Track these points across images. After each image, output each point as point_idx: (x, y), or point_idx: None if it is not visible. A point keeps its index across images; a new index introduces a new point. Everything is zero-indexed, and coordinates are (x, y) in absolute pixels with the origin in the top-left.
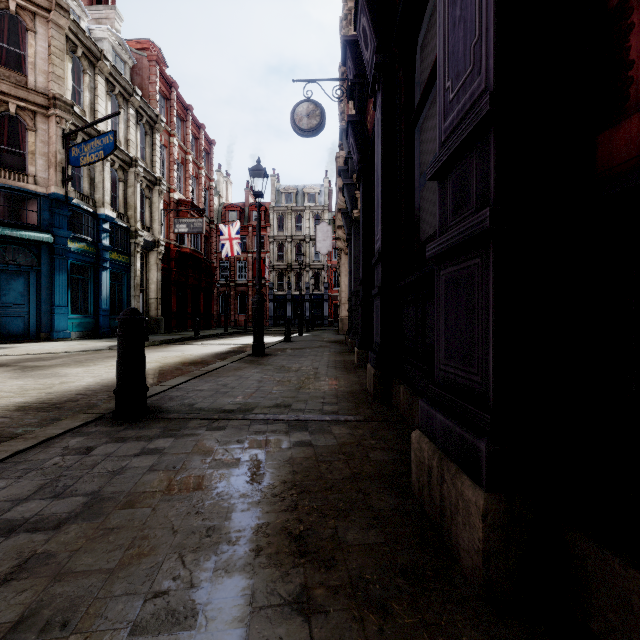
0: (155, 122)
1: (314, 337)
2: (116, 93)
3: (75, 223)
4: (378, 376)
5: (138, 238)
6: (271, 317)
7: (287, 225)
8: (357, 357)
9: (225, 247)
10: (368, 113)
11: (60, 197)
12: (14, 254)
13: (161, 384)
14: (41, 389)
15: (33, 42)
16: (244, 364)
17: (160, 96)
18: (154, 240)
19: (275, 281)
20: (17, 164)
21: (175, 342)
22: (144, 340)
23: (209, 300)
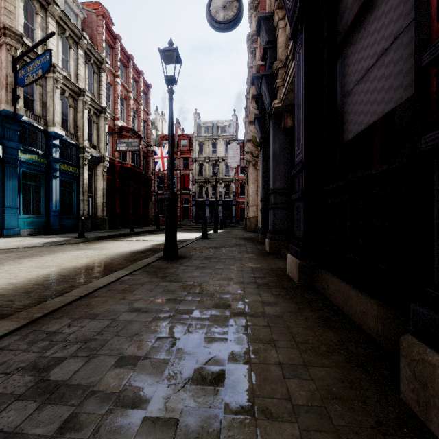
0: (101, 63)
1: (227, 234)
2: (66, 35)
3: (34, 141)
4: None
5: (85, 153)
6: (194, 217)
7: (205, 150)
8: (298, 271)
9: (158, 164)
10: None
11: (10, 114)
12: None
13: None
14: None
15: None
16: (144, 277)
17: (107, 45)
18: (100, 156)
19: (197, 191)
20: None
21: (109, 238)
22: None
23: (147, 204)
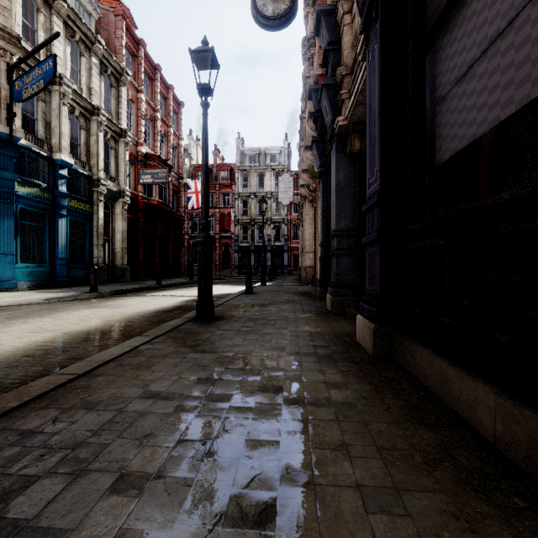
0: (121, 75)
1: (278, 287)
2: (77, 39)
3: (35, 171)
4: None
5: (100, 187)
6: (236, 266)
7: (250, 183)
8: (373, 339)
9: (192, 200)
10: None
11: (4, 136)
12: None
13: None
14: None
15: None
16: (168, 345)
17: (128, 53)
18: (119, 190)
19: (240, 234)
20: None
21: (130, 292)
22: None
23: (178, 250)
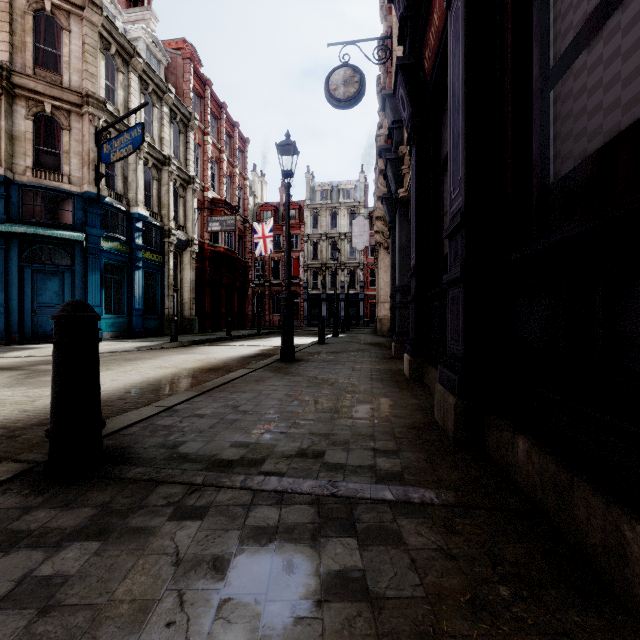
0: (189, 120)
1: (350, 338)
2: (150, 91)
3: (111, 223)
4: (462, 408)
5: (171, 237)
6: (305, 317)
7: (322, 223)
8: (409, 367)
9: (259, 246)
10: (426, 46)
11: (93, 195)
12: (50, 254)
13: (154, 404)
14: (20, 404)
15: (68, 41)
16: (268, 373)
17: (194, 95)
18: (188, 239)
19: (309, 280)
20: (53, 164)
21: (205, 343)
22: (96, 350)
23: (243, 300)
